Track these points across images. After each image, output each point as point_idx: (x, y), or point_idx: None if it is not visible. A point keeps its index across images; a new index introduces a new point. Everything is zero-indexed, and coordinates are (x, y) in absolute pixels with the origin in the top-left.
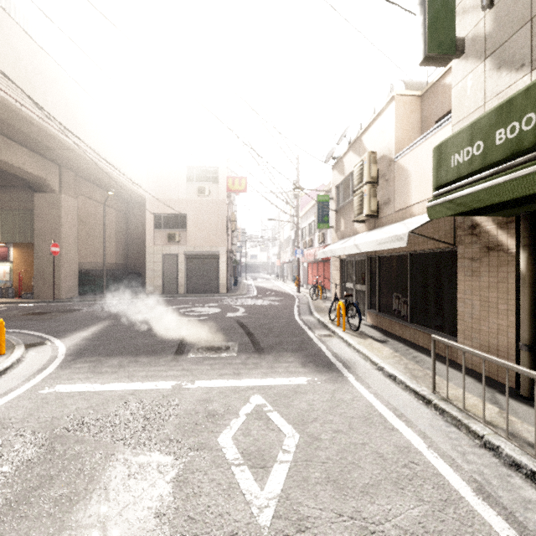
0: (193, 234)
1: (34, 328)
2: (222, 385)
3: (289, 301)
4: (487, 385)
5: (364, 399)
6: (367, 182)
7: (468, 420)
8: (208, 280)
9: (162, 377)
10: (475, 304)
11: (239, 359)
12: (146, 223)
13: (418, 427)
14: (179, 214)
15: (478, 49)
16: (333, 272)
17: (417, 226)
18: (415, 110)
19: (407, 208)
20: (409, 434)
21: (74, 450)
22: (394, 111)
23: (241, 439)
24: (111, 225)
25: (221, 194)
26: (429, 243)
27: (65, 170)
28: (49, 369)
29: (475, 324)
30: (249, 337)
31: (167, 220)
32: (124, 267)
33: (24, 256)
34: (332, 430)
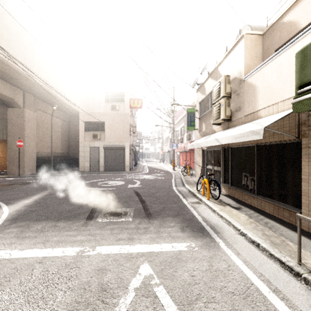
0: (108, 134)
1: None
2: (117, 251)
3: (168, 176)
4: None
5: (238, 268)
6: (223, 97)
7: None
8: (118, 163)
9: (71, 242)
10: None
11: (134, 224)
12: (79, 127)
13: (299, 308)
14: (100, 122)
15: None
16: (197, 158)
17: (270, 123)
18: (258, 45)
19: (255, 113)
20: None
21: None
22: (243, 45)
23: None
24: (59, 129)
25: (126, 109)
26: (274, 137)
27: (27, 93)
28: None
29: None
30: (142, 204)
31: (93, 126)
32: (67, 155)
33: (2, 148)
34: None
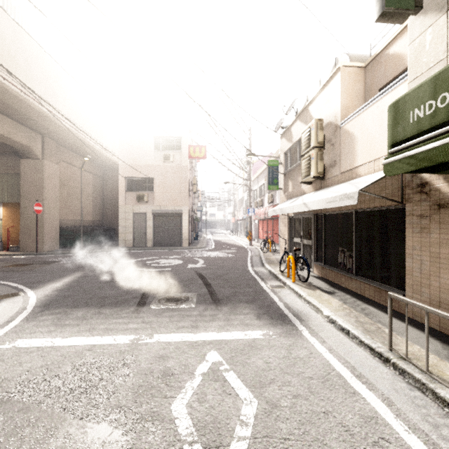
0: (159, 195)
1: (13, 279)
2: (179, 339)
3: (243, 254)
4: (440, 341)
5: (320, 355)
6: (314, 147)
7: (433, 383)
8: (173, 235)
9: (122, 330)
10: (424, 260)
11: (197, 311)
12: (119, 185)
13: (380, 390)
14: (147, 178)
15: (439, 1)
16: (282, 228)
17: (367, 185)
18: (359, 80)
19: (353, 170)
20: (373, 399)
21: (16, 422)
22: (339, 81)
23: (196, 406)
24: (89, 188)
25: (184, 161)
26: (375, 201)
27: (48, 139)
28: (15, 322)
29: (424, 279)
30: (207, 288)
31: (137, 183)
32: (100, 224)
33: (12, 214)
34: (292, 395)
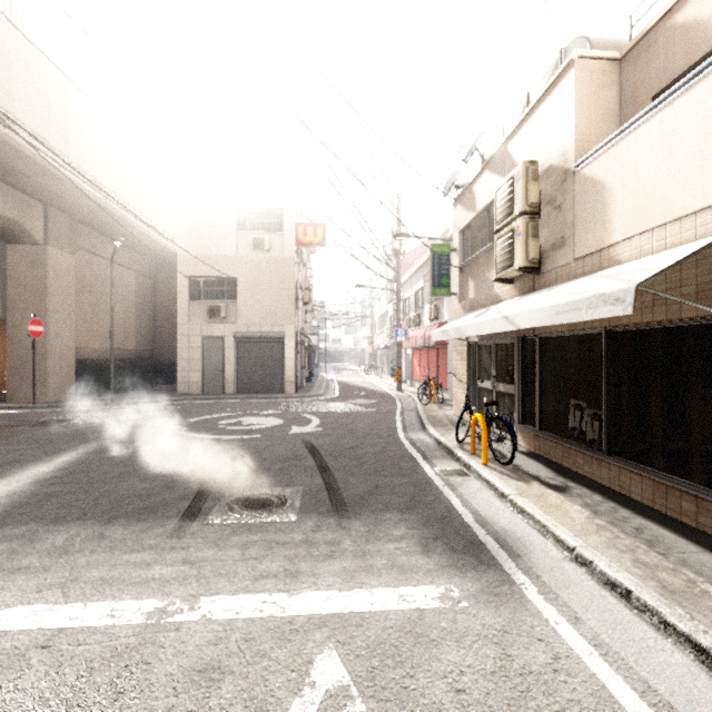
0: (246, 306)
1: None
2: (255, 612)
3: (387, 406)
4: None
5: (580, 664)
6: (521, 213)
7: None
8: (269, 373)
9: (136, 584)
10: None
11: (301, 531)
12: (178, 290)
13: None
14: (226, 278)
15: None
16: (456, 363)
17: (653, 274)
18: (610, 85)
19: (603, 251)
20: None
21: None
22: (573, 86)
23: None
24: (130, 295)
25: (287, 249)
26: (655, 310)
27: (54, 211)
28: None
29: None
30: (324, 477)
31: (209, 287)
32: (150, 355)
33: None
34: None
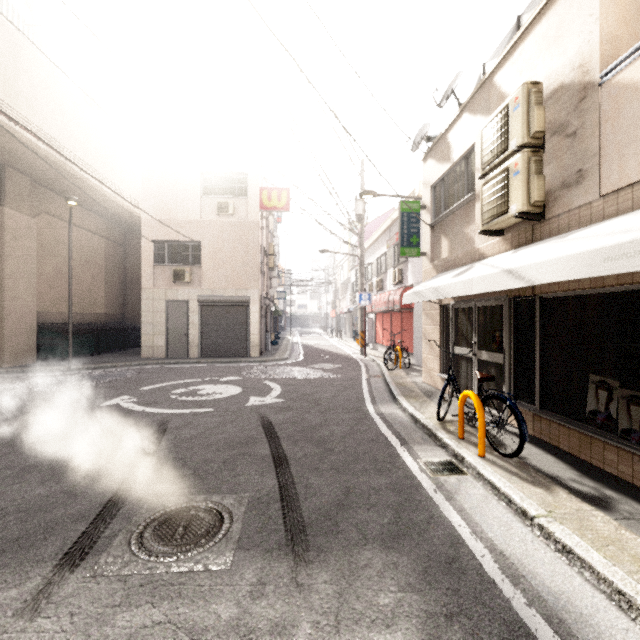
0: (210, 270)
1: None
2: None
3: (352, 372)
4: None
5: None
6: (521, 147)
7: None
8: (233, 337)
9: None
10: None
11: (233, 596)
12: (143, 254)
13: None
14: (191, 242)
15: None
16: (427, 327)
17: None
18: None
19: None
20: None
21: None
22: None
23: None
24: (99, 260)
25: (252, 213)
26: None
27: (13, 172)
28: None
29: None
30: (279, 474)
31: (174, 251)
32: (120, 319)
33: None
34: None
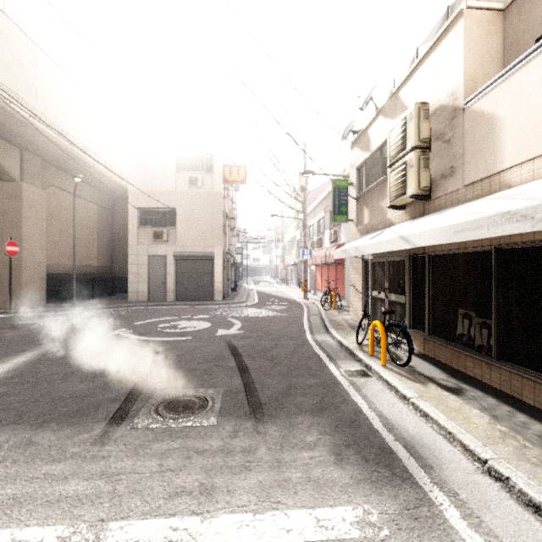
0: (183, 231)
1: None
2: None
3: (296, 312)
4: None
5: None
6: (414, 148)
7: None
8: (202, 285)
9: (47, 504)
10: None
11: (219, 437)
12: (129, 218)
13: None
14: (167, 209)
15: None
16: (353, 277)
17: None
18: (495, 32)
19: (493, 177)
20: None
21: None
22: (462, 33)
23: None
24: (92, 222)
25: (216, 186)
26: None
27: (28, 154)
28: None
29: None
30: (243, 377)
31: (154, 216)
32: (108, 270)
33: None
34: None
